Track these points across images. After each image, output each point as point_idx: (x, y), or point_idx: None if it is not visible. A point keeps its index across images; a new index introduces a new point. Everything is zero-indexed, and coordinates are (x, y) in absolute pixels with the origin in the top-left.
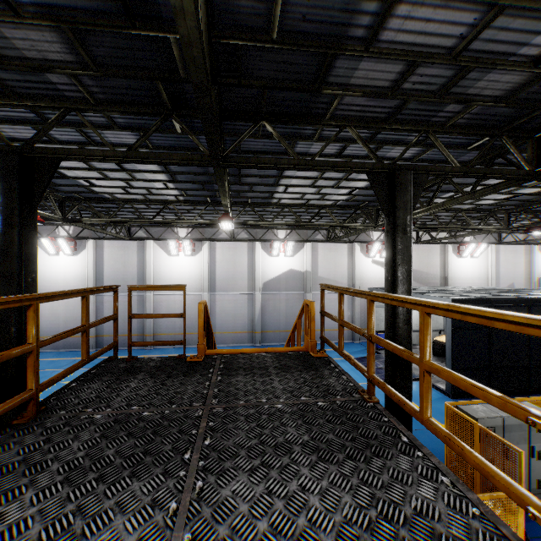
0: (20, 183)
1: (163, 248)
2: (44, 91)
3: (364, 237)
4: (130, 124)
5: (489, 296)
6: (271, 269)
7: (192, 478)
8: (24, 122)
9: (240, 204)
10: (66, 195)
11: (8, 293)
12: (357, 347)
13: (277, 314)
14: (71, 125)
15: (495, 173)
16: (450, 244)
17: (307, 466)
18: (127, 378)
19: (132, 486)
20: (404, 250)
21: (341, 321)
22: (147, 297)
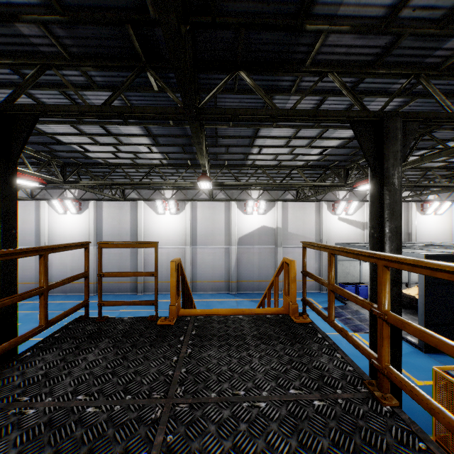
0: None
1: (152, 207)
2: (20, 47)
3: (331, 197)
4: (108, 83)
5: None
6: (246, 225)
7: None
8: (11, 85)
9: (217, 167)
10: (66, 161)
11: None
12: (324, 297)
13: (251, 266)
14: (54, 86)
15: None
16: (413, 202)
17: None
18: (88, 346)
19: None
20: (393, 204)
21: (331, 286)
22: (138, 249)
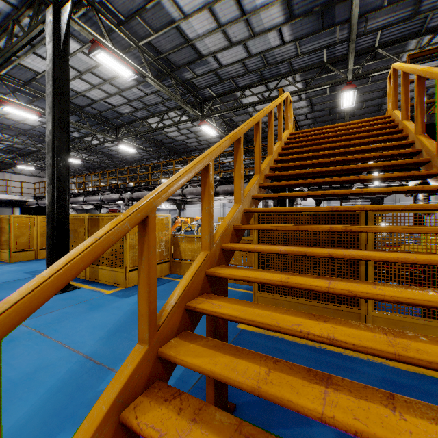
0: None
1: None
2: None
3: None
4: None
5: None
6: None
7: None
8: None
9: None
10: None
11: None
12: None
13: None
14: None
15: None
16: None
17: None
18: None
19: None
20: None
21: None
22: None
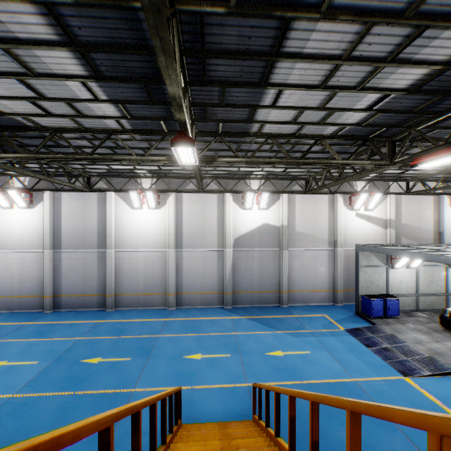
0: None
1: (125, 200)
2: None
3: (347, 188)
4: None
5: None
6: (243, 223)
7: None
8: None
9: (207, 135)
10: None
11: None
12: (342, 313)
13: (250, 273)
14: None
15: None
16: (445, 195)
17: None
18: None
19: None
20: None
21: None
22: (108, 253)
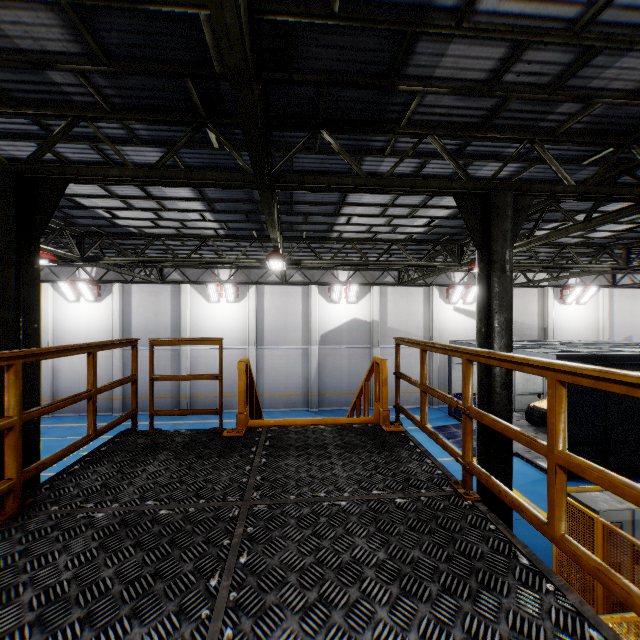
0: (18, 211)
1: (201, 293)
2: (47, 95)
3: (444, 280)
4: (155, 138)
5: (604, 352)
6: (331, 318)
7: (218, 621)
8: (26, 136)
9: (293, 240)
10: (85, 230)
11: (3, 348)
12: (435, 414)
13: (338, 373)
14: (83, 140)
15: (622, 194)
16: (550, 288)
17: (385, 603)
18: (145, 458)
19: (130, 633)
20: (503, 294)
21: (423, 386)
22: (182, 351)
